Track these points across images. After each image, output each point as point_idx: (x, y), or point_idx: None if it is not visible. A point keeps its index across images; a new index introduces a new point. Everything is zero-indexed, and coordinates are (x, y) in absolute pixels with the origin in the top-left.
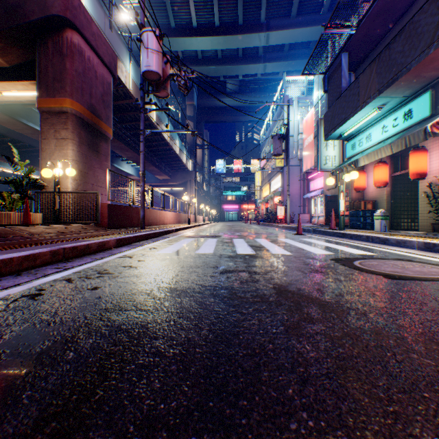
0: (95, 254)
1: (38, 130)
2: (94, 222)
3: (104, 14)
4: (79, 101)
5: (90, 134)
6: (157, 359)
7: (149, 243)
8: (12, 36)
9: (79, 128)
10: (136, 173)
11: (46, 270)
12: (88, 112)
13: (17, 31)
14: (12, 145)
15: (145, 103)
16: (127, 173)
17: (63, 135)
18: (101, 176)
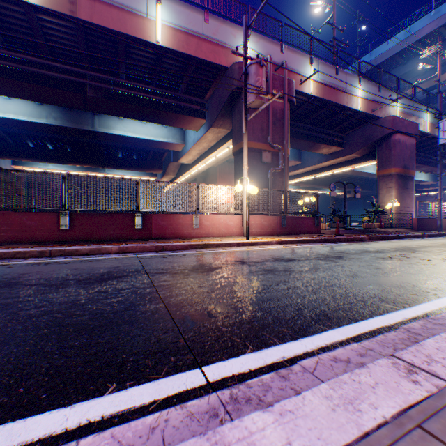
0: (420, 238)
1: (355, 171)
2: (408, 227)
3: (407, 101)
4: (397, 167)
5: (401, 180)
6: (441, 243)
7: (442, 237)
8: (365, 147)
9: (397, 180)
10: (429, 179)
11: (411, 238)
12: (401, 169)
13: (368, 145)
14: (371, 197)
15: (440, 157)
16: (418, 181)
17: (389, 186)
18: (407, 201)
